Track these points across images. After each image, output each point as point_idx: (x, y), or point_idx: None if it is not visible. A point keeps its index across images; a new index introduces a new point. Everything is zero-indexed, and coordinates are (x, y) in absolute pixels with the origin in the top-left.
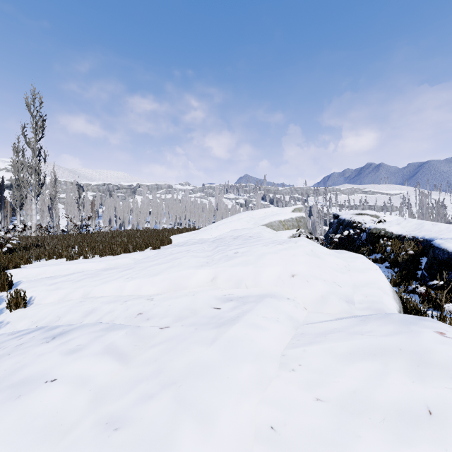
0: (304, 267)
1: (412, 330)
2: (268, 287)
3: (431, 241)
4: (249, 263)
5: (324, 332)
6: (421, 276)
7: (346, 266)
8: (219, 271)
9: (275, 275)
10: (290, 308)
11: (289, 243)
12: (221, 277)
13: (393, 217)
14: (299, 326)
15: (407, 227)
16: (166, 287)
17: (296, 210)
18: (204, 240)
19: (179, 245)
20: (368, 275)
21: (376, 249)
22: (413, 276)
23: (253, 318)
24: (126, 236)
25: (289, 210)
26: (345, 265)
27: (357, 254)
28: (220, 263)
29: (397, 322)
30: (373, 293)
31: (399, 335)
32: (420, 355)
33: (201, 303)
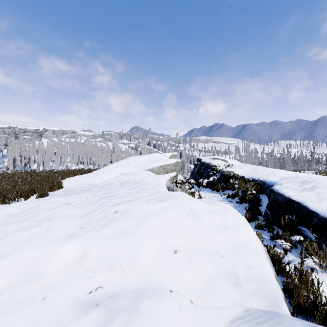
0: (186, 238)
1: None
2: (148, 269)
3: (265, 182)
4: (127, 233)
5: None
6: (265, 213)
7: (222, 223)
8: (91, 246)
9: (156, 250)
10: (174, 318)
11: (170, 200)
12: (92, 254)
13: (234, 161)
14: None
15: (247, 170)
16: (13, 277)
17: (172, 156)
18: (94, 184)
19: (68, 191)
20: (242, 233)
21: (228, 186)
22: (258, 212)
23: None
24: (13, 182)
25: (167, 156)
26: (221, 222)
27: (227, 205)
28: (94, 232)
29: None
30: (254, 262)
31: None
32: None
33: (47, 323)
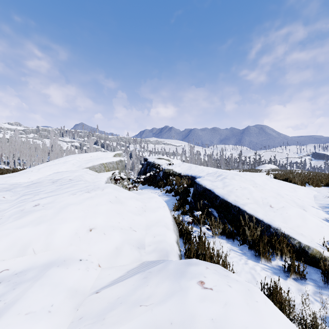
0: (103, 218)
1: (182, 286)
2: (62, 248)
3: (195, 177)
4: (44, 220)
5: (105, 310)
6: (190, 202)
7: (143, 207)
8: None
9: (72, 231)
10: (78, 276)
11: (97, 190)
12: (0, 244)
13: (177, 161)
14: (83, 301)
15: (184, 168)
16: None
17: (116, 155)
18: (18, 184)
19: None
20: (158, 213)
21: (168, 183)
22: (186, 202)
23: (7, 324)
24: None
25: (111, 154)
26: (143, 207)
27: (153, 194)
28: (5, 224)
29: (171, 276)
30: (160, 232)
31: (171, 300)
32: (187, 327)
33: None
